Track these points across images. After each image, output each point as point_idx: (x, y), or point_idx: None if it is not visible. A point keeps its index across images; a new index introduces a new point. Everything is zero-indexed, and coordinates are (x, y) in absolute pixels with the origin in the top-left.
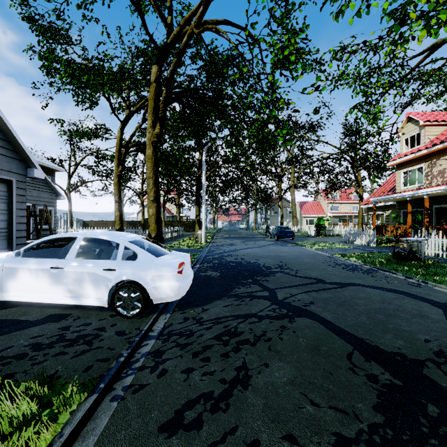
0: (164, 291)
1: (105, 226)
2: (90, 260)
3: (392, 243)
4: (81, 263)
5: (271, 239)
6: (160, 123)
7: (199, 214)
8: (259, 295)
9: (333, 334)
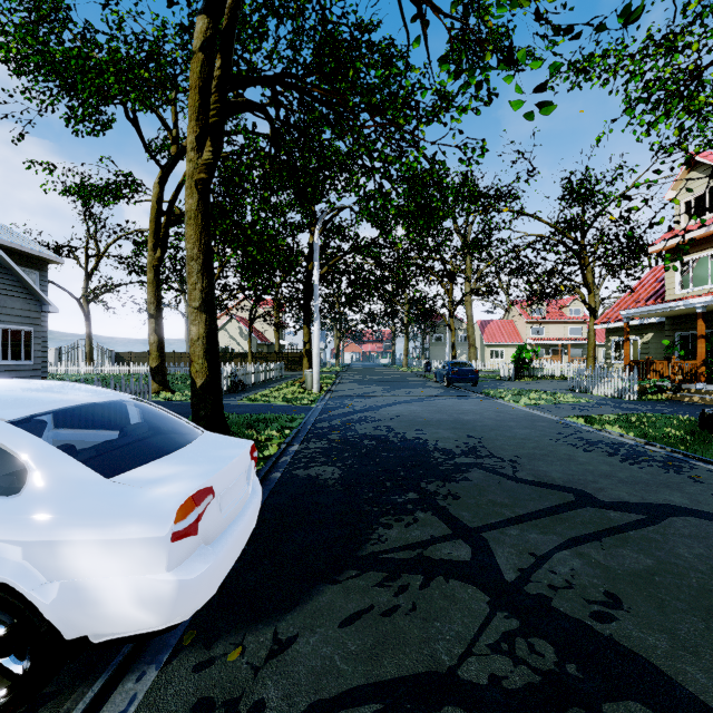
0: (117, 613)
1: None
2: None
3: (666, 393)
4: None
5: (436, 385)
6: (213, 140)
7: (309, 339)
8: (446, 560)
9: None
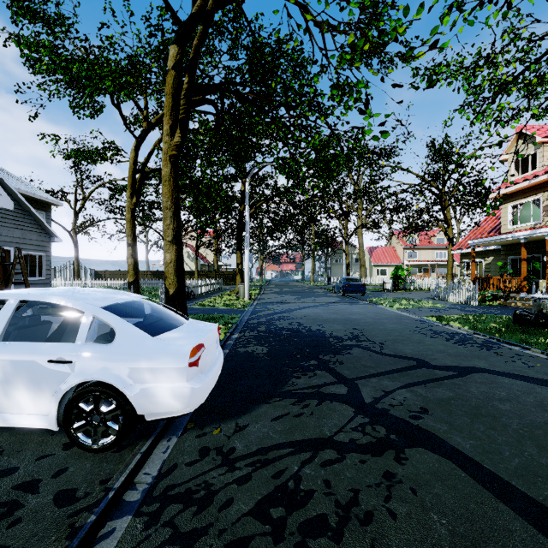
0: (163, 401)
1: (123, 278)
2: (26, 344)
3: (499, 300)
4: (8, 349)
5: (335, 295)
6: (182, 129)
7: (241, 261)
8: (332, 393)
9: (494, 498)
